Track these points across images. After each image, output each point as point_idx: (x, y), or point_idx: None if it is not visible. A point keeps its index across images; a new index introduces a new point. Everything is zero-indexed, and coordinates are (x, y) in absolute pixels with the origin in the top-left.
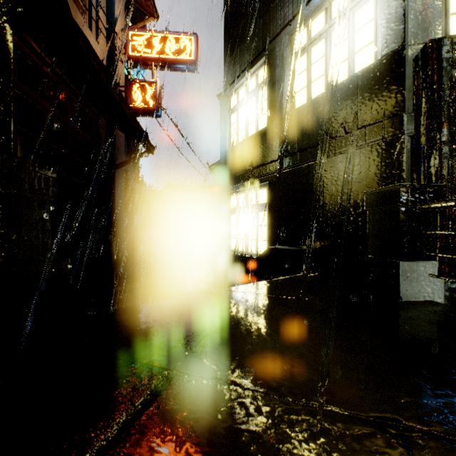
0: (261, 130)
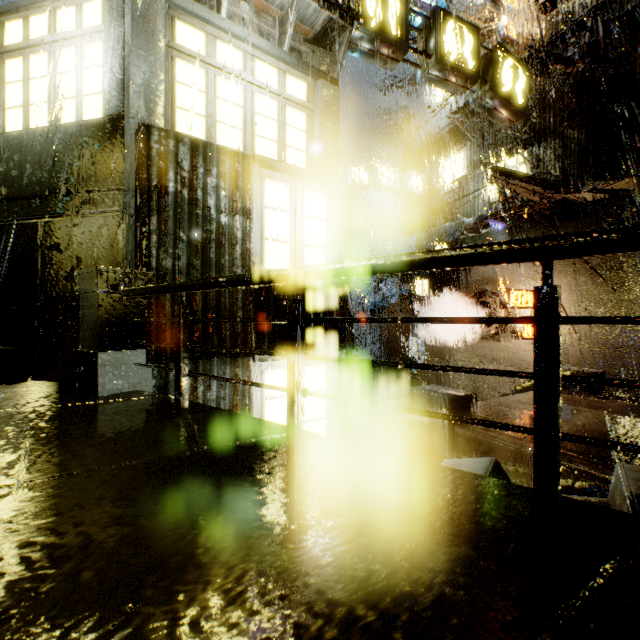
0: None
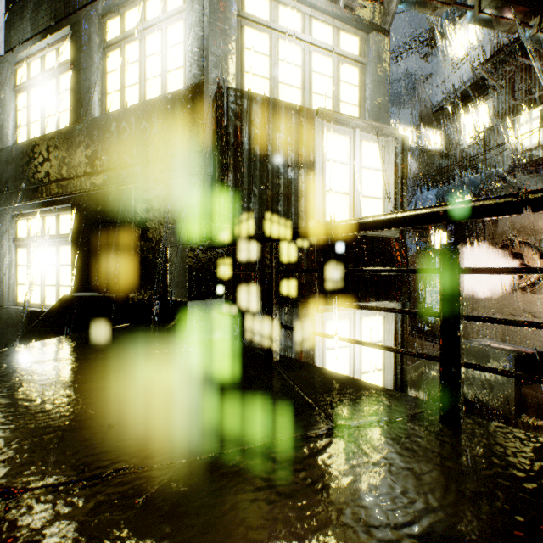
0: (61, 130)
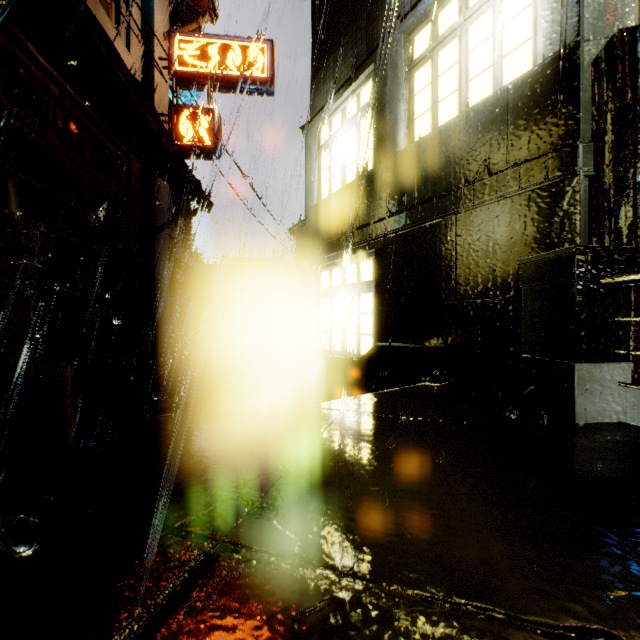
0: (364, 175)
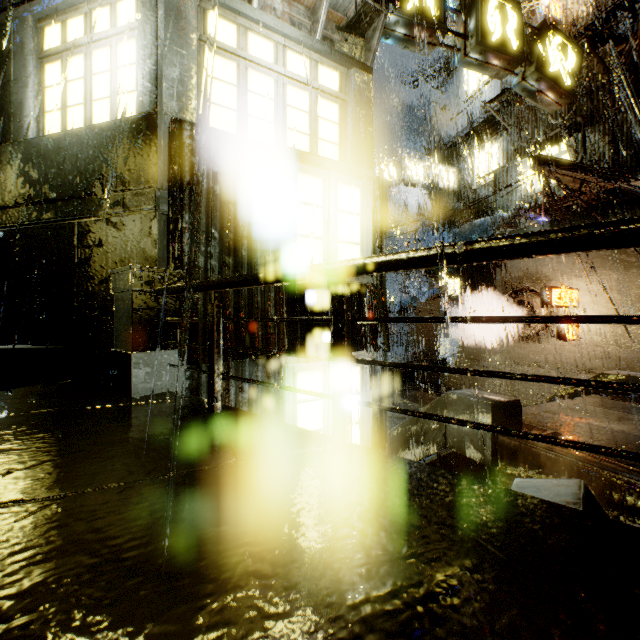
0: None
